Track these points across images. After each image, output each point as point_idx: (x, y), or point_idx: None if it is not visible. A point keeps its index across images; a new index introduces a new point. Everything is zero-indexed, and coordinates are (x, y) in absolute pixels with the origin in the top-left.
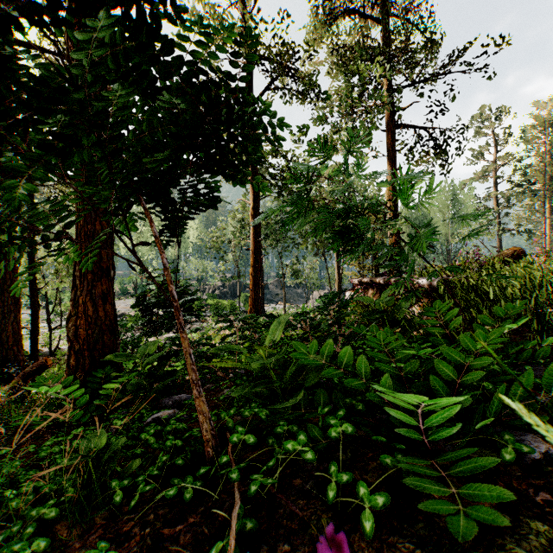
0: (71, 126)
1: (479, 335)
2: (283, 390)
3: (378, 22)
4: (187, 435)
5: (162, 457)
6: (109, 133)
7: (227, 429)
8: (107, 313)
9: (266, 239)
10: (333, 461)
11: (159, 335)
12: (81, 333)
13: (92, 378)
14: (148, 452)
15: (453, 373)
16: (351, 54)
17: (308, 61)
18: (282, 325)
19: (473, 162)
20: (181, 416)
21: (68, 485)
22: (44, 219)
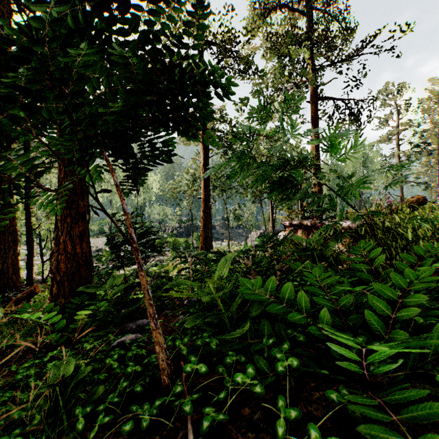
0: (35, 80)
1: (409, 273)
2: (230, 318)
3: (304, 15)
4: (145, 361)
5: (123, 383)
6: (72, 88)
7: (181, 355)
8: (83, 250)
9: (214, 190)
10: (280, 395)
11: (127, 267)
12: (62, 267)
13: (70, 304)
14: (112, 375)
15: (387, 309)
16: (282, 40)
17: (248, 46)
18: (229, 262)
19: (380, 127)
20: (143, 340)
21: (36, 411)
22: (15, 169)
